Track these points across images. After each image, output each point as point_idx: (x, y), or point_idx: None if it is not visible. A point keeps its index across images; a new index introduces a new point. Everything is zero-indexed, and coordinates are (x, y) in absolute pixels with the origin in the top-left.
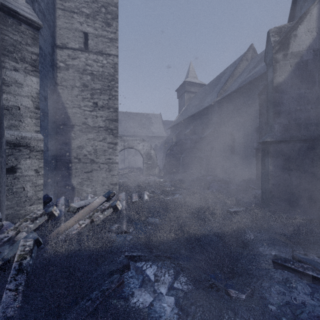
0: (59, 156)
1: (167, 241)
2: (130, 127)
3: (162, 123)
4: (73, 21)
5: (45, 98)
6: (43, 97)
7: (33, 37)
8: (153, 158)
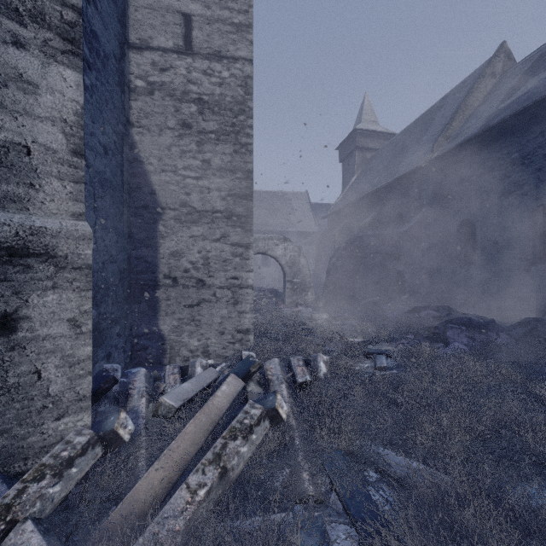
0: (135, 273)
1: None
2: (254, 216)
3: (310, 209)
4: None
5: (105, 148)
6: (101, 146)
7: None
8: (304, 272)
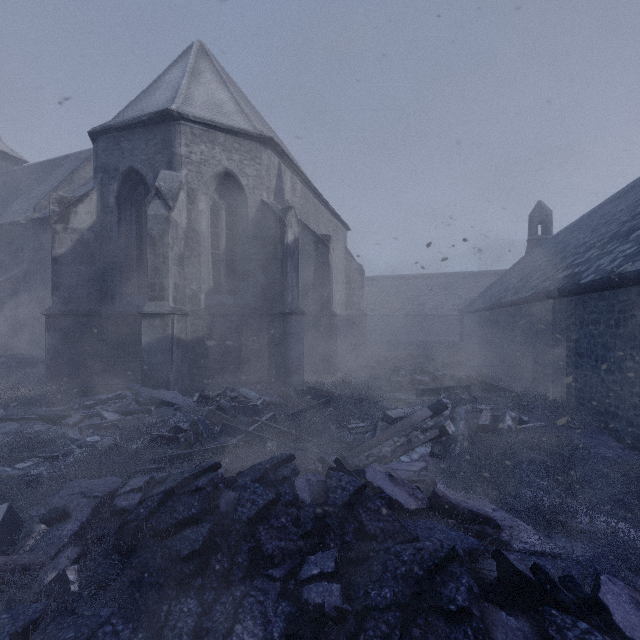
0: None
1: None
2: None
3: None
4: None
5: None
6: None
7: None
8: None
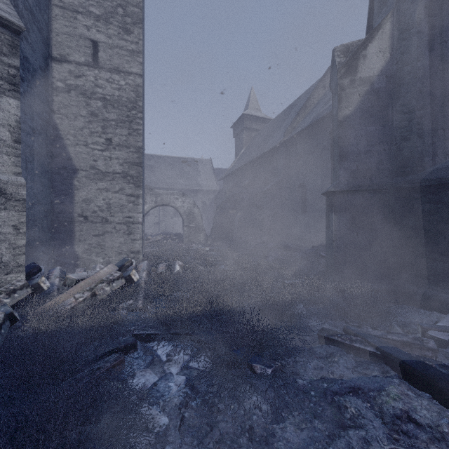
0: (56, 213)
1: (191, 315)
2: (168, 177)
3: (213, 172)
4: (76, 24)
5: (34, 130)
6: (30, 129)
7: (11, 44)
8: (197, 219)
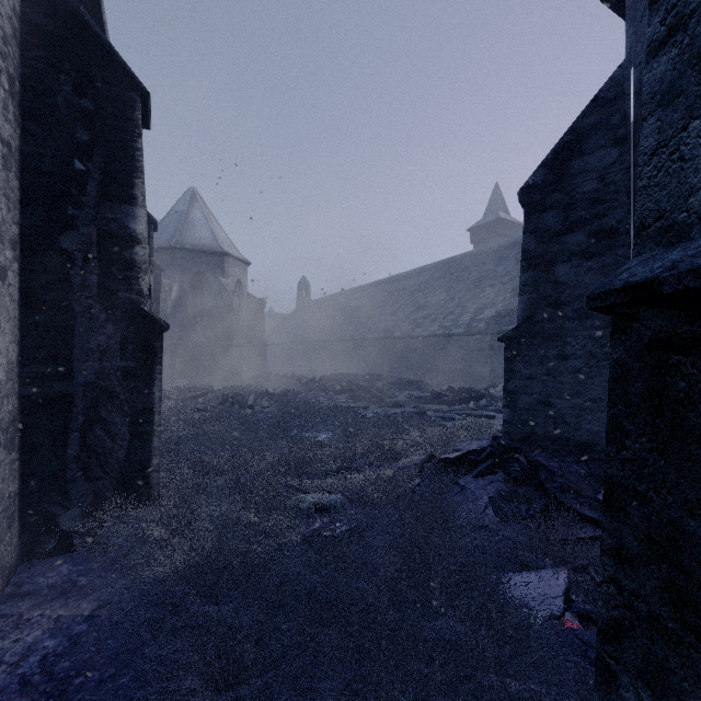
0: None
1: None
2: None
3: None
4: None
5: None
6: None
7: None
8: None
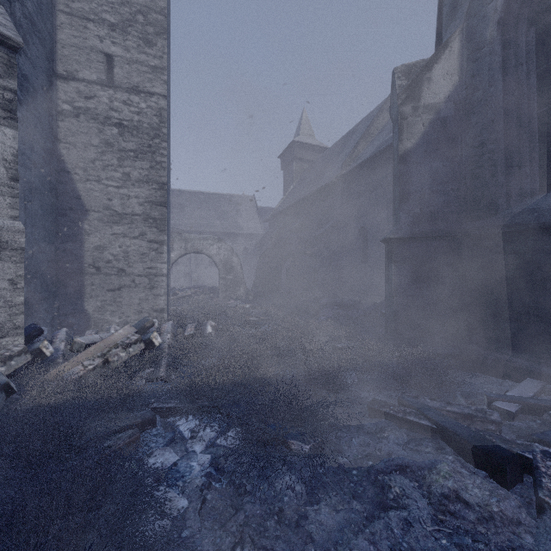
0: (62, 263)
1: (220, 385)
2: (201, 217)
3: (256, 212)
4: (87, 35)
5: (34, 163)
6: (30, 162)
7: (6, 63)
8: (236, 269)
